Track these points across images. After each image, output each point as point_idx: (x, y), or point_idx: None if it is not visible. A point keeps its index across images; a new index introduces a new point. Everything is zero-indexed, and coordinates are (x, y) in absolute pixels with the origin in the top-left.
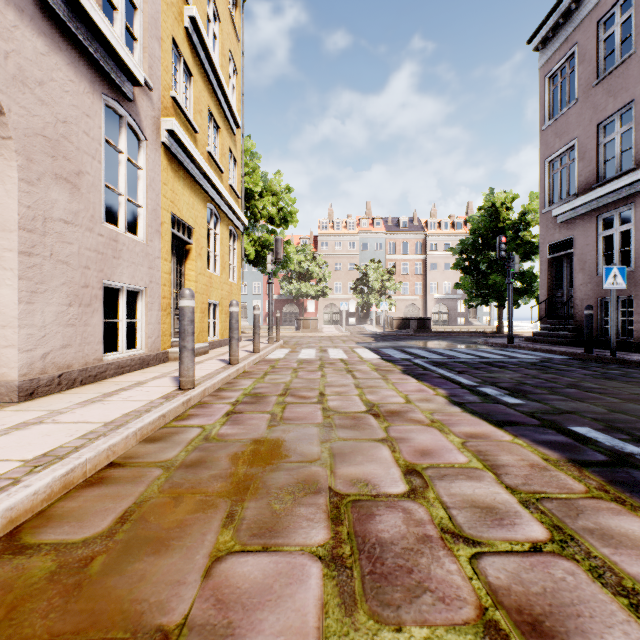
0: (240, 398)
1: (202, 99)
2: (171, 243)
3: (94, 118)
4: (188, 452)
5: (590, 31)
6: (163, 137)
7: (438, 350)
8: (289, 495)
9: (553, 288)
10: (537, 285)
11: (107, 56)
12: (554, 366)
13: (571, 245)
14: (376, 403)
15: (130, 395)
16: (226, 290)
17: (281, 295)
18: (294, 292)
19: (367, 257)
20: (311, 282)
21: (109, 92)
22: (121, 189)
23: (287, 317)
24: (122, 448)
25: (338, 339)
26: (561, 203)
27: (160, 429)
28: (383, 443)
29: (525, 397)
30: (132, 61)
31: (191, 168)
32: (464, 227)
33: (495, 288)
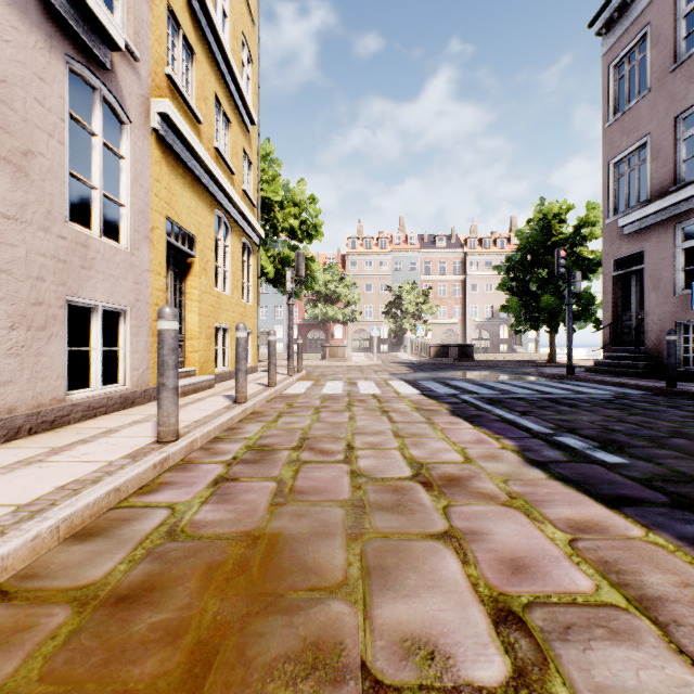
0: (239, 453)
1: (208, 84)
2: (167, 254)
3: (51, 83)
4: (132, 563)
5: (666, 7)
6: (154, 122)
7: (487, 383)
8: (285, 690)
9: (619, 310)
10: (595, 307)
11: (70, 4)
12: (636, 404)
13: (639, 260)
14: (424, 462)
15: (86, 451)
16: (239, 312)
17: (306, 320)
18: (320, 316)
19: (400, 278)
20: (339, 305)
21: (75, 53)
22: (95, 181)
23: (312, 344)
24: (24, 558)
25: (369, 369)
26: (629, 211)
27: (108, 511)
28: (445, 543)
29: (624, 452)
30: (106, 15)
31: (192, 164)
32: (507, 245)
33: (547, 311)
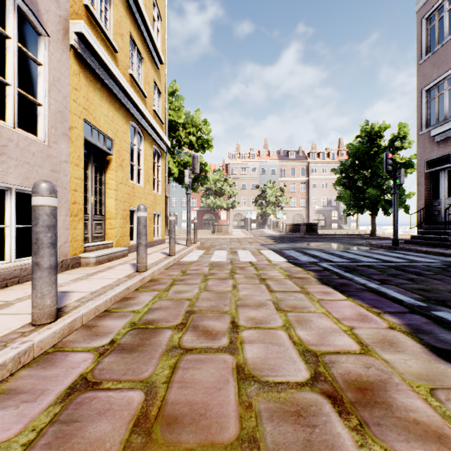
0: (120, 335)
1: (123, 25)
2: (88, 152)
3: None
4: None
5: None
6: (72, 40)
7: (335, 252)
8: None
9: (430, 198)
10: (405, 197)
11: None
12: None
13: (444, 162)
14: (318, 352)
15: None
16: (150, 200)
17: (202, 207)
18: (211, 205)
19: (265, 179)
20: (224, 198)
21: None
22: (8, 79)
23: (206, 223)
24: None
25: (245, 241)
26: (439, 124)
27: None
28: None
29: None
30: None
31: (109, 82)
32: (337, 157)
33: (370, 200)
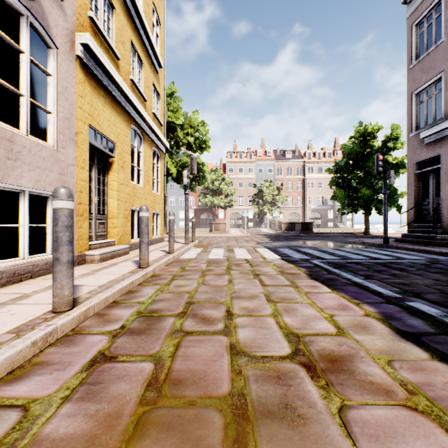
0: (129, 321)
1: (125, 32)
2: (92, 155)
3: None
4: None
5: None
6: (78, 51)
7: (327, 250)
8: None
9: (419, 198)
10: (397, 197)
11: None
12: None
13: (433, 163)
14: (300, 334)
15: None
16: (150, 199)
17: (199, 206)
18: (208, 204)
19: (262, 178)
20: (221, 196)
21: None
22: (22, 90)
23: (204, 222)
24: None
25: (241, 239)
26: (428, 127)
27: None
28: None
29: None
30: None
31: (112, 88)
32: (332, 156)
33: (364, 199)
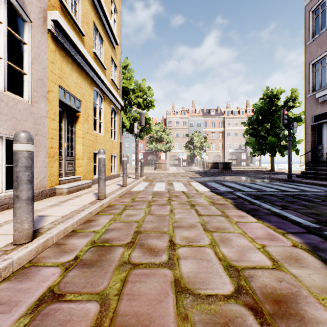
0: (82, 252)
1: (89, 15)
2: (62, 109)
3: None
4: None
5: None
6: (49, 25)
7: (245, 183)
8: None
9: (315, 144)
10: (295, 143)
11: None
12: None
13: (325, 117)
14: (239, 267)
15: None
16: (108, 145)
17: (147, 150)
18: (153, 148)
19: (192, 130)
20: (163, 143)
21: None
22: (0, 54)
23: (150, 162)
24: None
25: (178, 175)
26: (322, 89)
27: None
28: None
29: None
30: None
31: (78, 57)
32: (245, 113)
33: (270, 145)
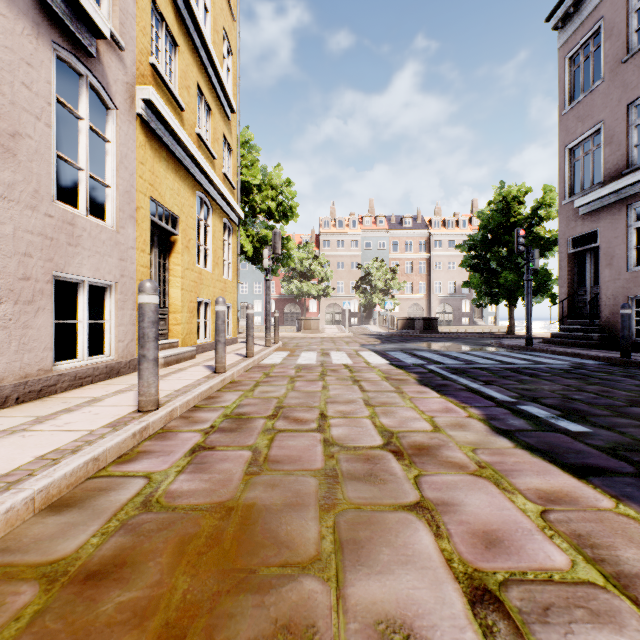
0: (217, 422)
1: (190, 74)
2: (152, 233)
3: (39, 69)
4: (105, 536)
5: (619, 2)
6: (139, 108)
7: (451, 353)
8: None
9: (574, 286)
10: (551, 283)
11: None
12: (593, 374)
13: (593, 239)
14: (394, 431)
15: (69, 420)
16: (219, 288)
17: (282, 295)
18: (295, 291)
19: (370, 256)
20: (313, 281)
21: (62, 41)
22: (81, 163)
23: (288, 317)
24: None
25: (341, 340)
26: (584, 193)
27: (86, 481)
28: (418, 514)
29: (587, 421)
30: (91, 4)
31: (175, 149)
32: (469, 225)
33: (506, 286)
